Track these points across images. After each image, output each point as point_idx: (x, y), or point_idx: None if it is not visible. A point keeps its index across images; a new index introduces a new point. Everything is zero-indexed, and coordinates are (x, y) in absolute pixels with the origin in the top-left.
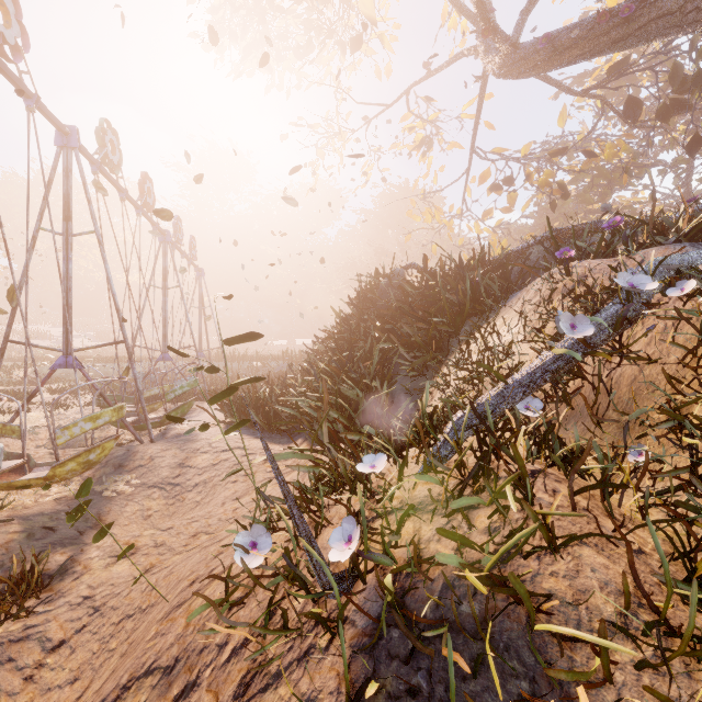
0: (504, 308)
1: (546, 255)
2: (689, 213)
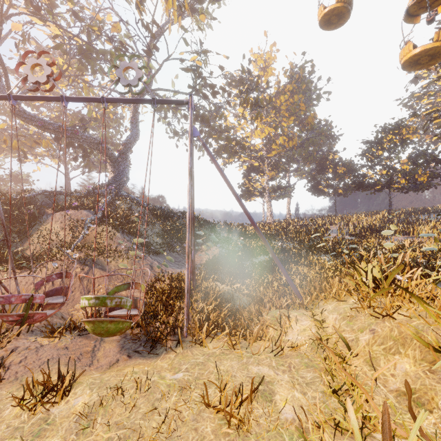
0: (48, 221)
1: (45, 200)
2: (82, 194)
